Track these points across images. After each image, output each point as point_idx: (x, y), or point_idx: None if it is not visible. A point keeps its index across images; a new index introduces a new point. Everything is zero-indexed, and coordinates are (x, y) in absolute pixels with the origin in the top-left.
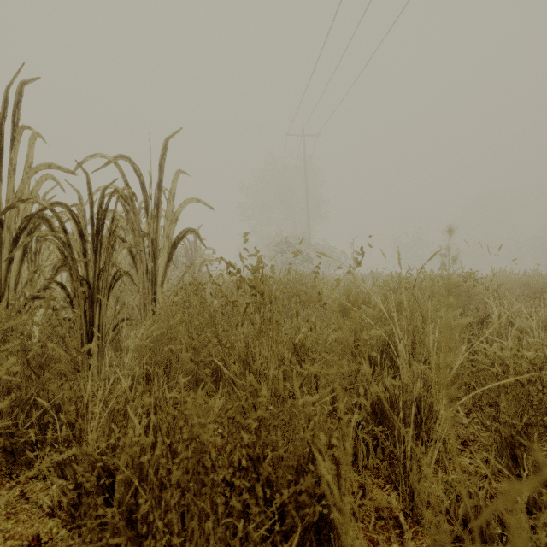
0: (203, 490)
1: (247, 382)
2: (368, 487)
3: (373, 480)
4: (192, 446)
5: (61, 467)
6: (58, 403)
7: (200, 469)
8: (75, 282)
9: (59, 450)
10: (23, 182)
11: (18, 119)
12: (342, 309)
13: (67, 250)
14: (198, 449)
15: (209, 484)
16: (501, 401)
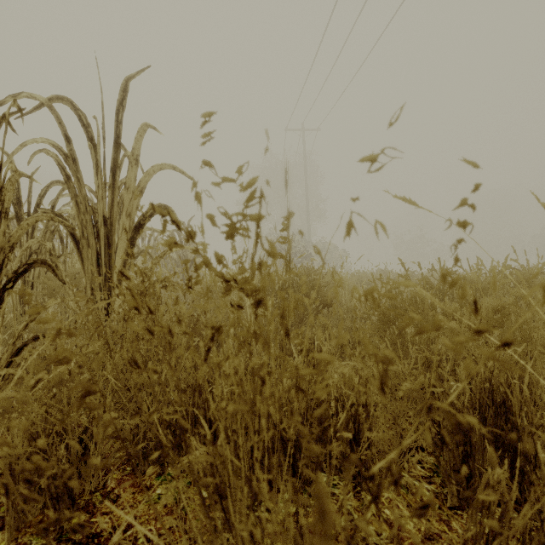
0: None
1: None
2: None
3: None
4: None
5: None
6: None
7: None
8: None
9: None
10: None
11: None
12: (385, 319)
13: None
14: None
15: None
16: None
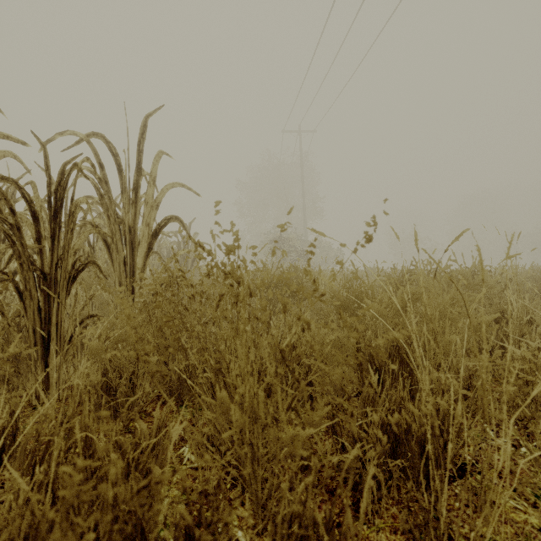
0: None
1: (217, 401)
2: None
3: (388, 537)
4: None
5: None
6: None
7: None
8: (26, 272)
9: None
10: None
11: None
12: (341, 305)
13: (15, 234)
14: None
15: None
16: None
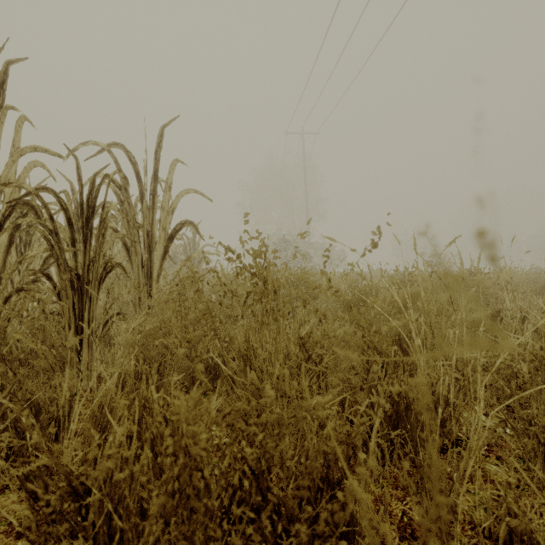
0: (194, 518)
1: (248, 380)
2: (386, 500)
3: (390, 491)
4: (179, 463)
5: (29, 480)
6: (38, 404)
7: (190, 491)
8: (63, 273)
9: (27, 461)
10: (7, 166)
11: (3, 100)
12: (347, 303)
13: (53, 239)
14: (188, 465)
15: (202, 511)
16: (542, 402)
